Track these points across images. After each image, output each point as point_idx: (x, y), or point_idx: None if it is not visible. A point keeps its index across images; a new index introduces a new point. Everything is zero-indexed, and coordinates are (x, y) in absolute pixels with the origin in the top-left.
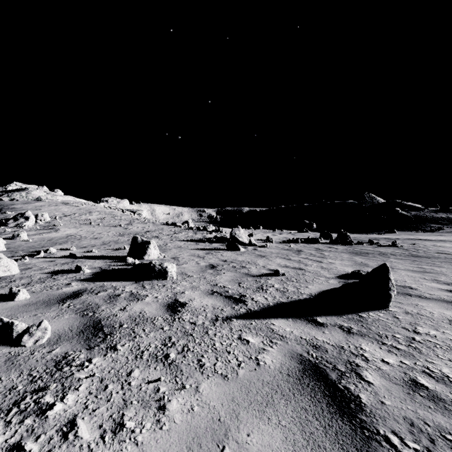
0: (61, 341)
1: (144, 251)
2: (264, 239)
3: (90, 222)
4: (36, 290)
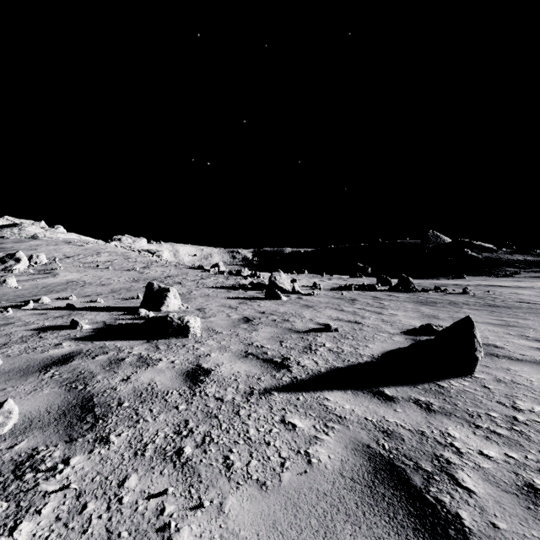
0: (30, 429)
1: (161, 301)
2: (310, 286)
3: (98, 264)
4: (13, 353)
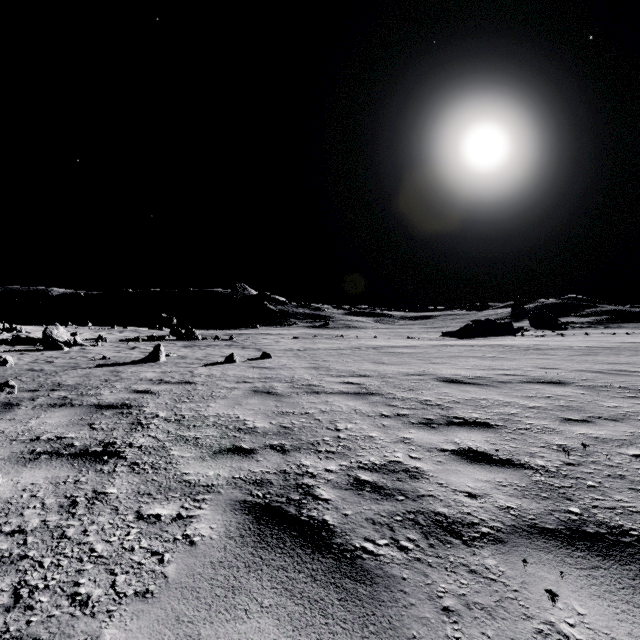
0: None
1: None
2: (95, 339)
3: None
4: None
